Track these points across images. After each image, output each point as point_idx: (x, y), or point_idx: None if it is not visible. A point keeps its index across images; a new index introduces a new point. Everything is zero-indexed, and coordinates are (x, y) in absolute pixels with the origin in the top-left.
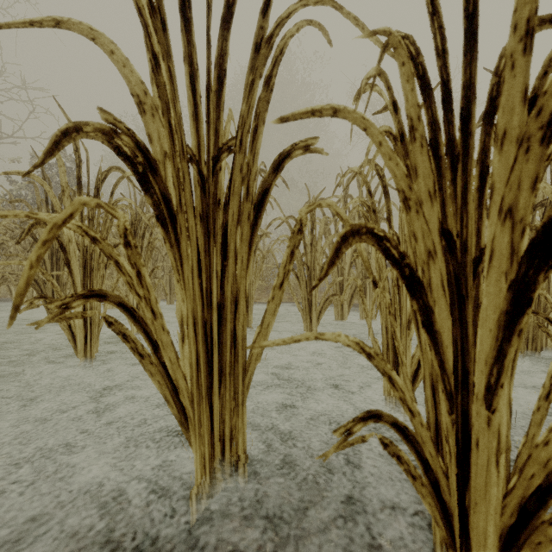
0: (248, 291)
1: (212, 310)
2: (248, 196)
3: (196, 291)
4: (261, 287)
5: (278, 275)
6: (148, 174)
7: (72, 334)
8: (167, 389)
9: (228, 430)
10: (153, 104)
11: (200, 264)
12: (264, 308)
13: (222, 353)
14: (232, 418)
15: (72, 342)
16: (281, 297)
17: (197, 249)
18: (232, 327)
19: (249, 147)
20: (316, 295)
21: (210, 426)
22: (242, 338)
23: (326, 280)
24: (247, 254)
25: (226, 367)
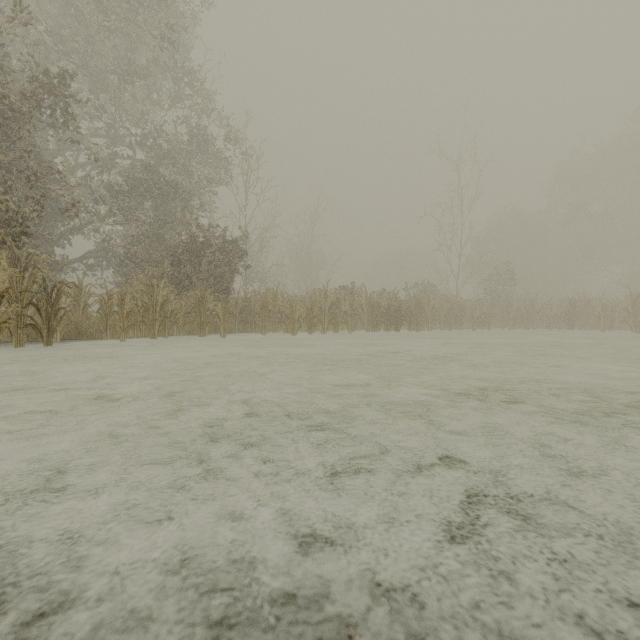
0: None
1: (635, 322)
2: (639, 314)
3: (634, 321)
4: None
5: None
6: (632, 314)
7: (601, 328)
8: (630, 328)
9: (637, 332)
10: (629, 307)
11: (634, 319)
12: None
13: (636, 326)
14: (637, 331)
15: (601, 329)
16: None
17: (634, 318)
18: (637, 324)
19: (639, 310)
20: None
21: (635, 330)
22: (638, 325)
23: None
24: (639, 318)
25: (636, 327)
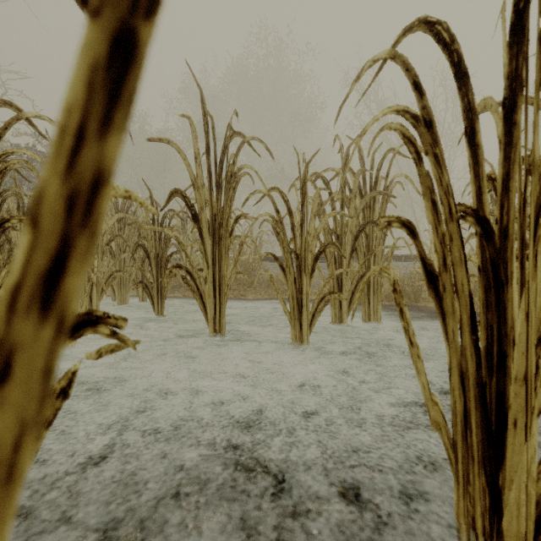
0: (220, 288)
1: None
2: None
3: None
4: (248, 282)
5: (32, 215)
6: None
7: None
8: None
9: None
10: None
11: None
12: (248, 306)
13: None
14: None
15: None
16: (50, 372)
17: None
18: None
19: None
20: (308, 293)
21: None
22: None
23: (320, 274)
24: None
25: None
